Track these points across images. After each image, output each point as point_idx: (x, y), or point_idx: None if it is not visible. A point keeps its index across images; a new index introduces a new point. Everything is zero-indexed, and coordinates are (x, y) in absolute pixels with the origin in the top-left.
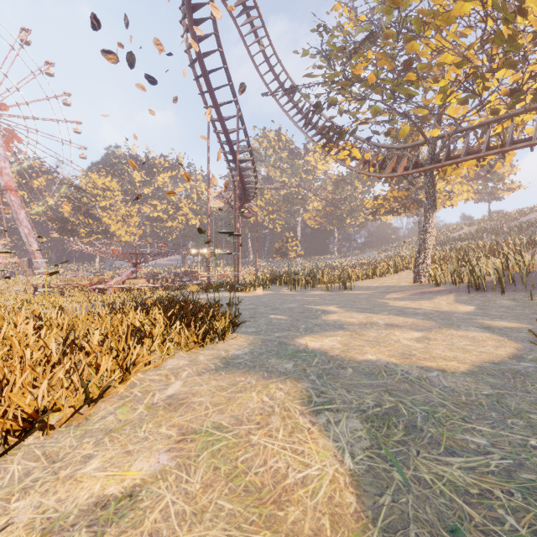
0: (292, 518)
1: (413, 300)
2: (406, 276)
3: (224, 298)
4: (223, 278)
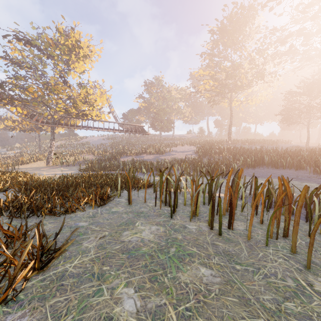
0: None
1: (52, 169)
2: (41, 163)
3: None
4: None
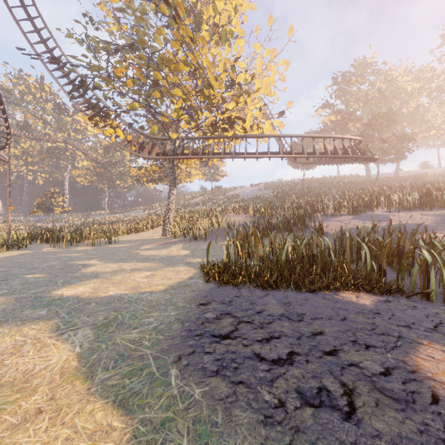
0: (36, 383)
1: (157, 249)
2: (159, 231)
3: None
4: None
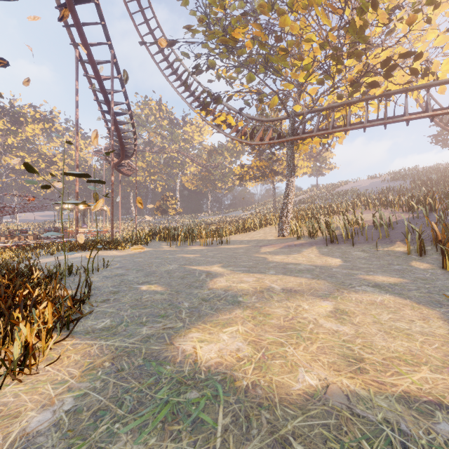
0: None
1: (286, 254)
2: (270, 231)
3: (85, 261)
4: (101, 234)
